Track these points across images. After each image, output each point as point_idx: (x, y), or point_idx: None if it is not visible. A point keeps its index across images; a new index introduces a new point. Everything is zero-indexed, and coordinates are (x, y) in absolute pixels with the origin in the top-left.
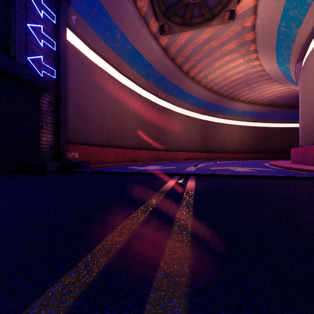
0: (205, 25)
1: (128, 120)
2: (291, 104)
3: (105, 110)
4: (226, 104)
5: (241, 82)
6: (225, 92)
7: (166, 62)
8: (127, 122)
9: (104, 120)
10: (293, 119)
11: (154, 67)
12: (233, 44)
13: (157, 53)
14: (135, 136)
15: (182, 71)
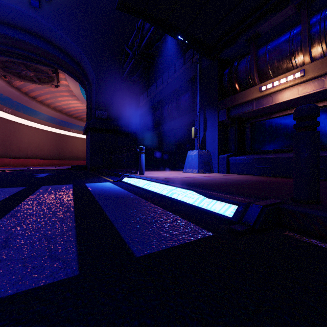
0: (40, 84)
1: None
2: None
3: None
4: (77, 123)
5: (84, 111)
6: (74, 115)
7: (11, 89)
8: None
9: None
10: None
11: None
12: (67, 93)
13: (0, 83)
14: None
15: (29, 96)
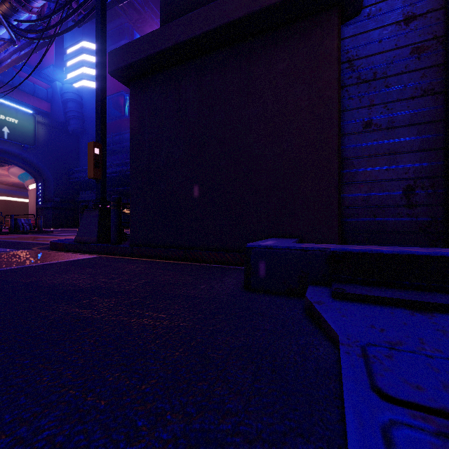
0: None
1: None
2: None
3: None
4: None
5: None
6: None
7: None
8: None
9: None
10: None
11: None
12: None
13: None
14: None
15: None
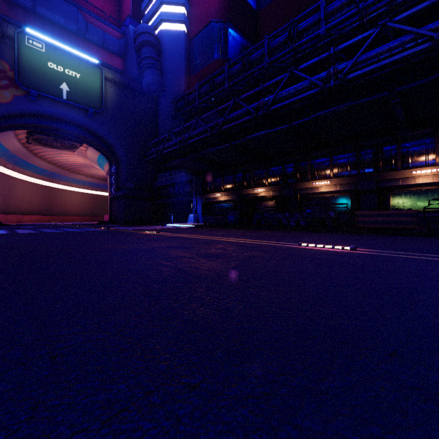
0: (59, 149)
1: None
2: None
3: None
4: (69, 174)
5: (81, 165)
6: (68, 167)
7: (22, 149)
8: None
9: None
10: None
11: (10, 151)
12: (75, 153)
13: (17, 146)
14: None
15: (32, 153)
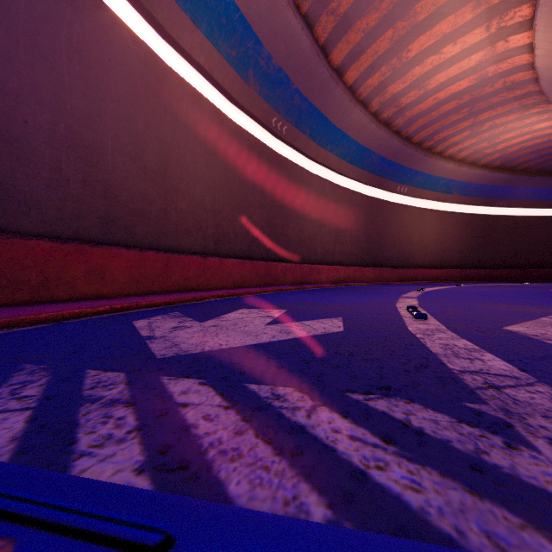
0: None
1: (185, 174)
2: (546, 167)
3: (96, 125)
4: (416, 162)
5: (459, 107)
6: (419, 133)
7: (291, 23)
8: (184, 179)
9: (92, 158)
10: (545, 200)
11: (260, 37)
12: None
13: None
14: (208, 220)
15: (329, 65)
